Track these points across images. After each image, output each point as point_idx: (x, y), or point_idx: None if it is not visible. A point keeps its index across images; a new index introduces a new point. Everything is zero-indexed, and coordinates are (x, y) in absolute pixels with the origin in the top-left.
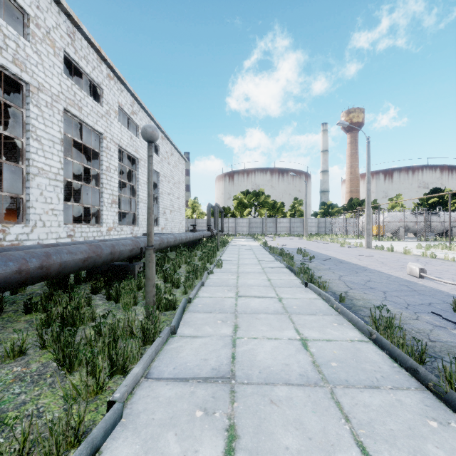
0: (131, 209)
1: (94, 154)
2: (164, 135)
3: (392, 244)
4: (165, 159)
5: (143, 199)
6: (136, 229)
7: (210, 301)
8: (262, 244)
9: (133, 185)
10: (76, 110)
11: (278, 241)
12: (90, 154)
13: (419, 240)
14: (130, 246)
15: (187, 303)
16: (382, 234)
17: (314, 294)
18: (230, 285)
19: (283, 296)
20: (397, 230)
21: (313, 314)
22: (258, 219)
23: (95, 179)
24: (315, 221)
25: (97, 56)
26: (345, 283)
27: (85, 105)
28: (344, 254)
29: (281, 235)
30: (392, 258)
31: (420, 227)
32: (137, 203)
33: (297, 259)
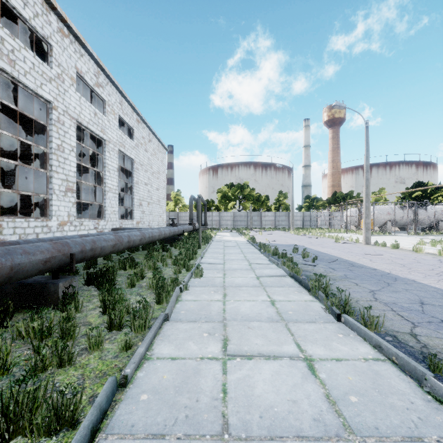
0: (98, 200)
1: (42, 130)
2: (140, 118)
3: (387, 239)
4: (141, 145)
5: (112, 189)
6: (102, 223)
7: (170, 377)
8: (249, 239)
9: (99, 171)
10: (5, 62)
11: (265, 235)
12: (38, 130)
13: (409, 234)
14: (45, 254)
15: (119, 387)
16: (373, 228)
17: (364, 343)
18: (213, 317)
19: (311, 350)
20: (384, 224)
21: (417, 438)
22: (242, 213)
23: (43, 160)
24: (301, 215)
25: (43, 1)
26: (391, 308)
27: (20, 59)
28: (346, 252)
29: (267, 229)
30: (408, 258)
31: (409, 221)
32: (105, 192)
33: (296, 261)
